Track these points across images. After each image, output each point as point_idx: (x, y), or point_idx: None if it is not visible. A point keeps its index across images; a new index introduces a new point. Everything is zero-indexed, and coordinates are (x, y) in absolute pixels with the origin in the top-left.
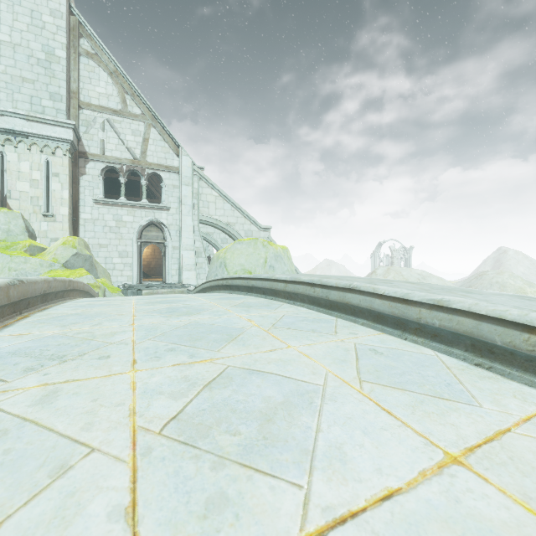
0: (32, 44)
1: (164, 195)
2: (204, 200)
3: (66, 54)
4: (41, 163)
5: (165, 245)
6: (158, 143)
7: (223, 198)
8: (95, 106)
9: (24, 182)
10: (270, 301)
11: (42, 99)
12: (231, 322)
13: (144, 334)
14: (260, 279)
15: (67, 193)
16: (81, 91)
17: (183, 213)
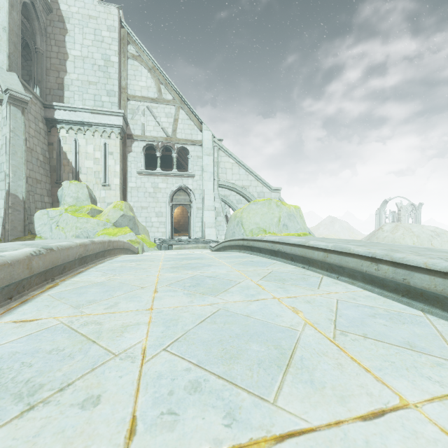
0: (95, 55)
1: (190, 165)
2: (223, 167)
3: (118, 59)
4: (101, 145)
5: (191, 207)
6: (185, 122)
7: (238, 164)
8: (139, 97)
9: (90, 161)
10: (304, 272)
11: (101, 96)
12: (271, 311)
13: (160, 334)
14: (289, 244)
15: (118, 167)
16: (129, 87)
17: (205, 179)
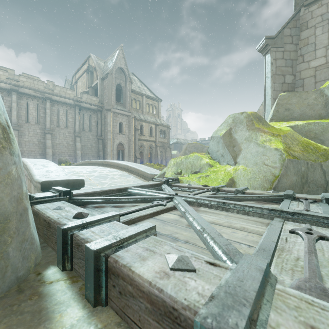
0: None
1: None
2: None
3: None
4: None
5: None
6: None
7: None
8: None
9: None
10: None
11: None
12: None
13: None
14: None
15: None
16: None
17: None
